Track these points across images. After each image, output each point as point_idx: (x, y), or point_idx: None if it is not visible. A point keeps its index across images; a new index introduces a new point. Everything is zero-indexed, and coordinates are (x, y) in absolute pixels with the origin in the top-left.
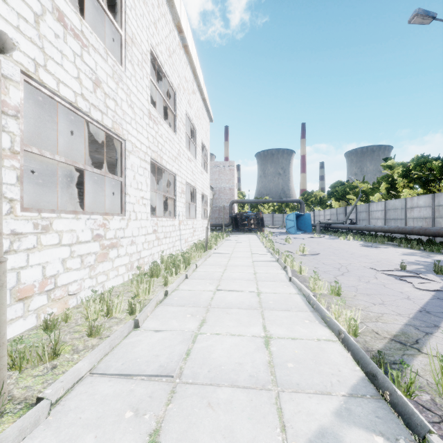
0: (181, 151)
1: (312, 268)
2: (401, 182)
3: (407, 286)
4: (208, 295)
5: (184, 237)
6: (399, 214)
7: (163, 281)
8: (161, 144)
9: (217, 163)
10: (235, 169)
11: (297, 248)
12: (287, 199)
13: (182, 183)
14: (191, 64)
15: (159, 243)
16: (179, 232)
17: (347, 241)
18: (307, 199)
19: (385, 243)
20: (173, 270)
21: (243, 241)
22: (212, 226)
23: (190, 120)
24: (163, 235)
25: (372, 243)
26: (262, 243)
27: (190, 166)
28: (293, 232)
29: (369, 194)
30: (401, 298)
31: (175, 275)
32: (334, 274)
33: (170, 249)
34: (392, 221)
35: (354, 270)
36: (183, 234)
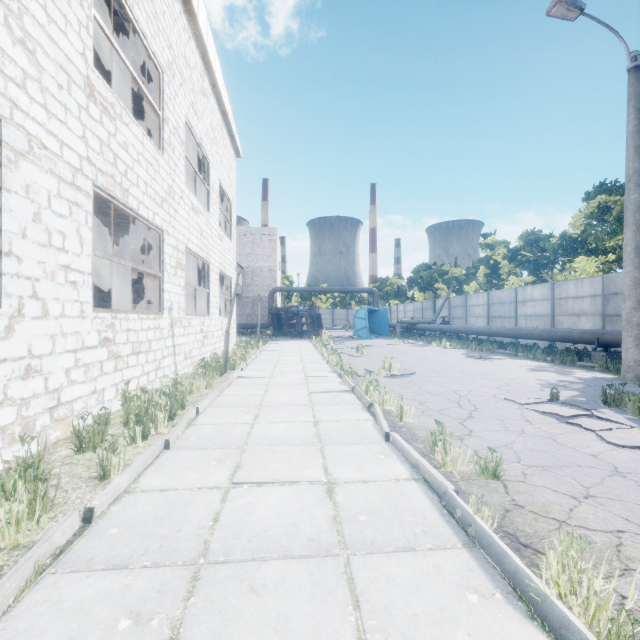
0: (177, 189)
1: (415, 405)
2: (506, 266)
3: (590, 438)
4: (206, 508)
5: (183, 348)
6: (506, 311)
7: (96, 470)
8: (125, 163)
9: (250, 229)
10: (278, 240)
11: (378, 362)
12: (355, 288)
13: (178, 250)
14: (198, 40)
15: (119, 365)
16: (172, 341)
17: (443, 350)
18: (381, 289)
19: (495, 351)
20: (136, 431)
21: (291, 352)
22: (241, 328)
23: (196, 140)
24: (131, 349)
25: (478, 351)
26: (321, 356)
27: (197, 222)
28: (364, 336)
29: (463, 283)
30: (609, 474)
31: (142, 439)
32: (457, 416)
33: (149, 375)
34: (498, 320)
35: (484, 404)
36: (180, 344)
